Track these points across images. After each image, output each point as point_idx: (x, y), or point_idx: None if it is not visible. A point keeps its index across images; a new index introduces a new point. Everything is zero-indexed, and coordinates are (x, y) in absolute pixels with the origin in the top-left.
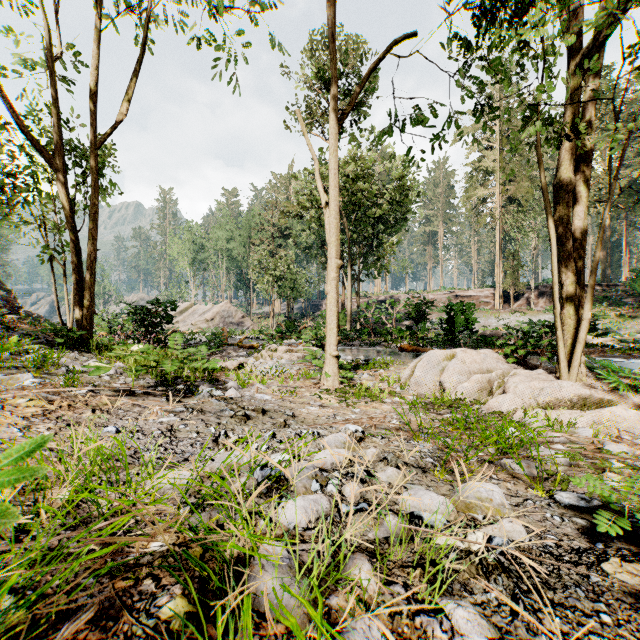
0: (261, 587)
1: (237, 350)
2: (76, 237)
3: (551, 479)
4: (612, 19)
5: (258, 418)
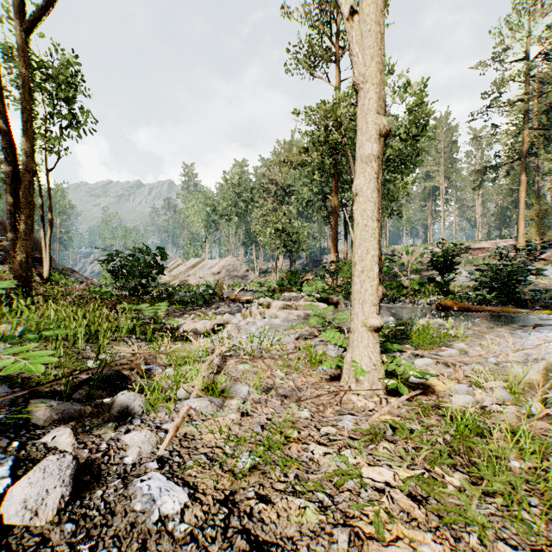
0: None
1: (227, 304)
2: (15, 159)
3: None
4: None
5: None
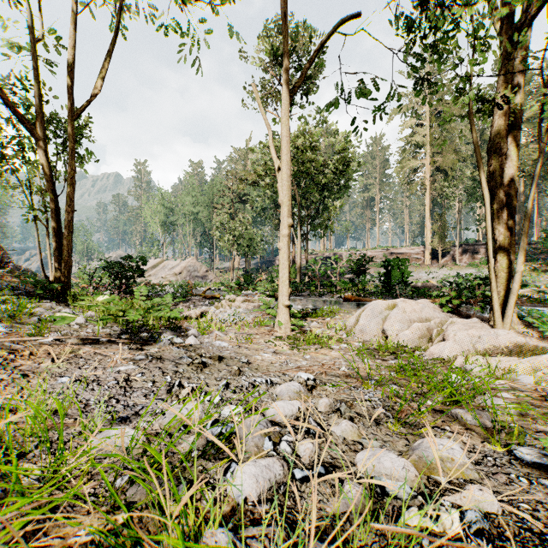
0: None
1: (200, 300)
2: (55, 199)
3: (505, 431)
4: None
5: (214, 365)
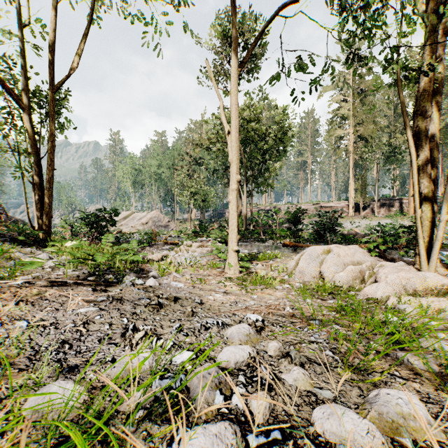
0: None
1: (162, 245)
2: (38, 160)
3: None
4: None
5: (170, 306)
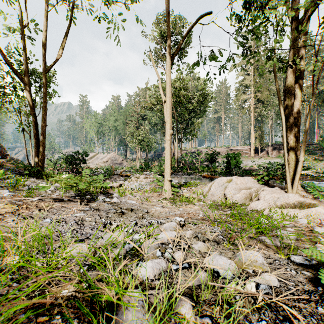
0: (125, 320)
1: (119, 177)
2: (35, 119)
3: (287, 248)
4: (317, 1)
5: (128, 213)
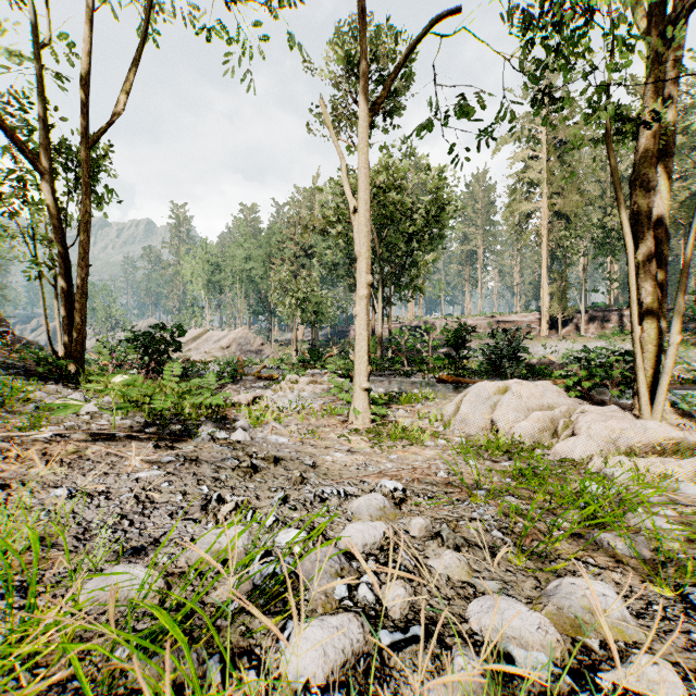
0: None
1: (253, 381)
2: (65, 251)
3: (671, 564)
4: None
5: (268, 470)
